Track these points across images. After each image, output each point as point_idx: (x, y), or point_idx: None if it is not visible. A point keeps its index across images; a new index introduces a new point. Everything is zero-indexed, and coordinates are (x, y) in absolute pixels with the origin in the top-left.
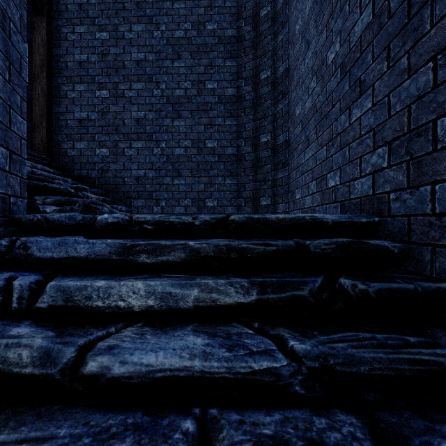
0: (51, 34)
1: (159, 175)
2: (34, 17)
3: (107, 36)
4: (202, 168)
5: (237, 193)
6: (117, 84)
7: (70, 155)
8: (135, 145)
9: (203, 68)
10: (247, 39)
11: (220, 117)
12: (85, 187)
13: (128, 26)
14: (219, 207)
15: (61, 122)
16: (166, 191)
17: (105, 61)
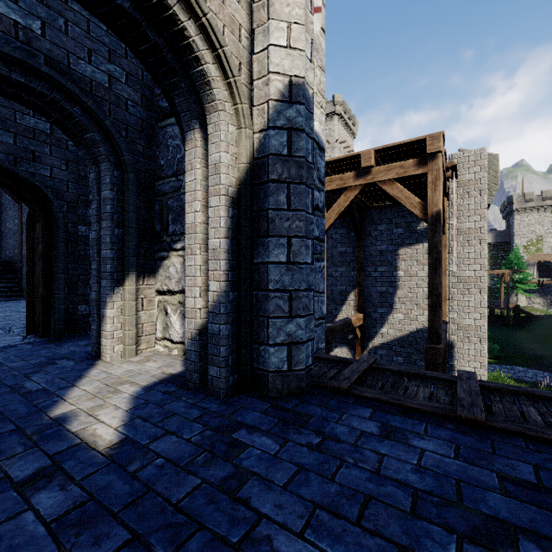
0: None
1: None
2: None
3: None
4: None
5: None
6: None
7: None
8: None
9: None
10: None
11: None
12: None
13: None
14: None
15: None
16: None
17: None
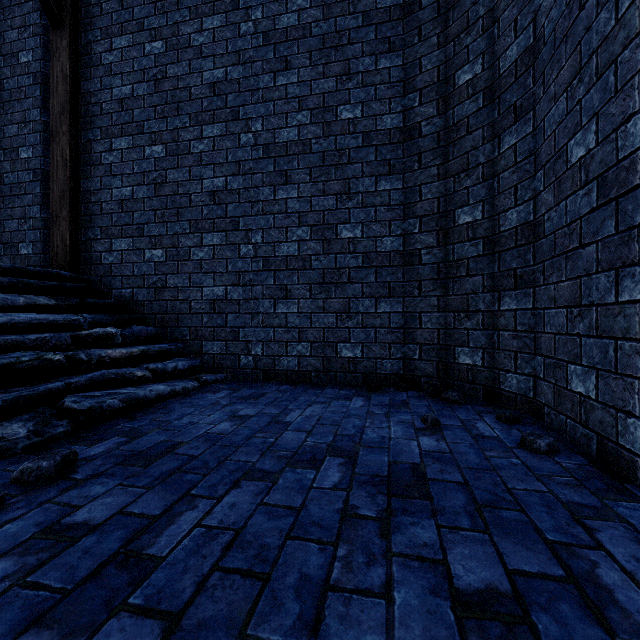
0: (79, 58)
1: (251, 296)
2: (51, 34)
3: (163, 47)
4: (331, 282)
5: (404, 331)
6: (178, 131)
7: (105, 263)
8: (209, 240)
9: (332, 81)
10: (424, 5)
11: (368, 176)
12: (108, 331)
13: (197, 22)
14: (365, 359)
15: (93, 207)
16: (262, 327)
17: (159, 92)
